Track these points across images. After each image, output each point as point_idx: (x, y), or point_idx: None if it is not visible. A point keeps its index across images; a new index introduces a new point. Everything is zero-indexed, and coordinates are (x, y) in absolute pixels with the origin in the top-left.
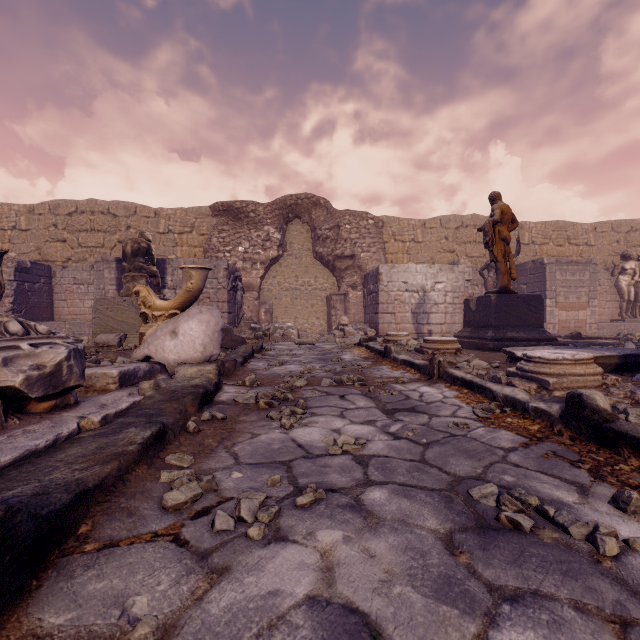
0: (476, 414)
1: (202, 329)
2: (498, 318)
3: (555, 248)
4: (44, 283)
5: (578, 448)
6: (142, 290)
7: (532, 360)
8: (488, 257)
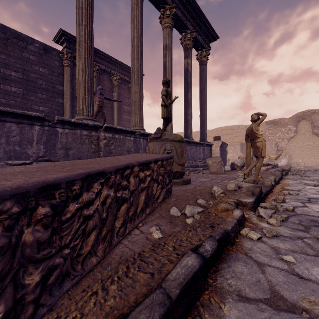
0: None
1: (285, 161)
2: None
3: None
4: None
5: None
6: (269, 154)
7: None
8: None
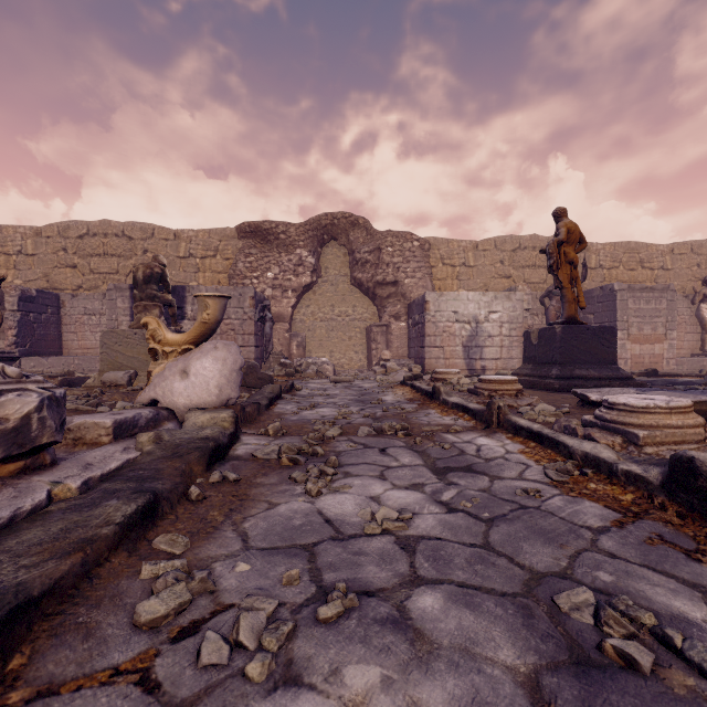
0: (549, 477)
1: (217, 368)
2: (564, 353)
3: (626, 273)
4: (51, 313)
5: (691, 530)
6: (151, 322)
7: (615, 407)
8: (549, 283)
